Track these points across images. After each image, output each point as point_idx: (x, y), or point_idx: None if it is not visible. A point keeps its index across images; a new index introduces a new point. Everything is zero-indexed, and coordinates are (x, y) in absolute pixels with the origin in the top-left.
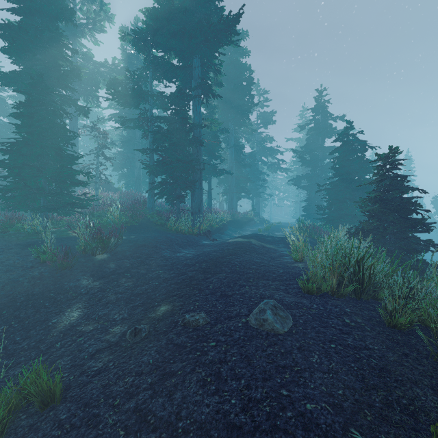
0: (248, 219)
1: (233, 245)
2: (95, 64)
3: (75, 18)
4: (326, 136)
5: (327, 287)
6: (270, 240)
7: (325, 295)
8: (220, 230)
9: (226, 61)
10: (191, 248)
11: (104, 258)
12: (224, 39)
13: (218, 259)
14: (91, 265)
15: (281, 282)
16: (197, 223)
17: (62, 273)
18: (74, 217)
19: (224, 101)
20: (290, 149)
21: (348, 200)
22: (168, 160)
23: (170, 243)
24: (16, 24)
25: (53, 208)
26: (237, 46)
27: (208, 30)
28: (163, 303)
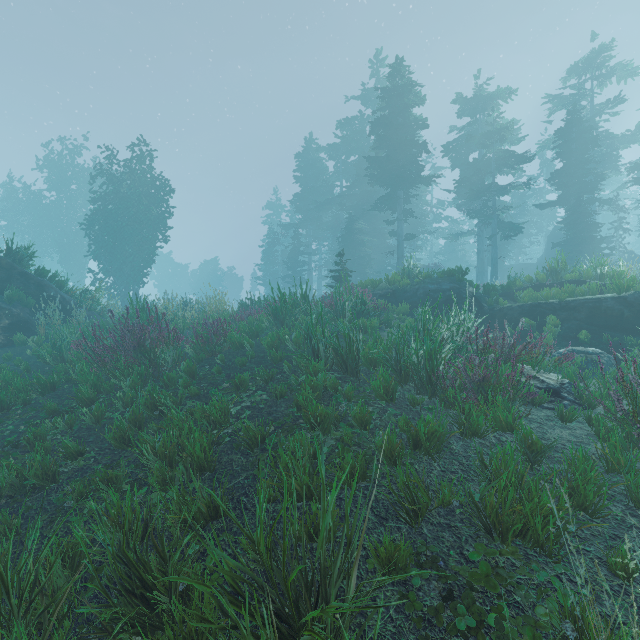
0: None
1: None
2: (614, 138)
3: (592, 105)
4: None
5: None
6: None
7: None
8: None
9: None
10: None
11: None
12: None
13: None
14: None
15: None
16: None
17: None
18: None
19: None
20: None
21: None
22: None
23: None
24: (541, 144)
25: None
26: None
27: None
28: None
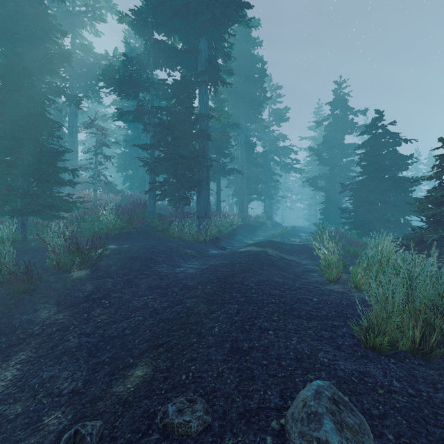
0: (260, 223)
1: (245, 256)
2: (95, 57)
3: (74, 8)
4: (346, 132)
5: (406, 343)
6: (289, 249)
7: (400, 353)
8: (230, 236)
9: (237, 52)
10: (195, 259)
11: (81, 276)
12: (235, 15)
13: (227, 279)
14: (61, 286)
15: (321, 322)
16: (203, 228)
17: (18, 299)
18: (62, 222)
19: (234, 95)
20: (304, 148)
21: (378, 202)
22: (170, 156)
23: (170, 254)
24: None
25: (28, 212)
26: (250, 26)
27: (216, 4)
28: (142, 361)
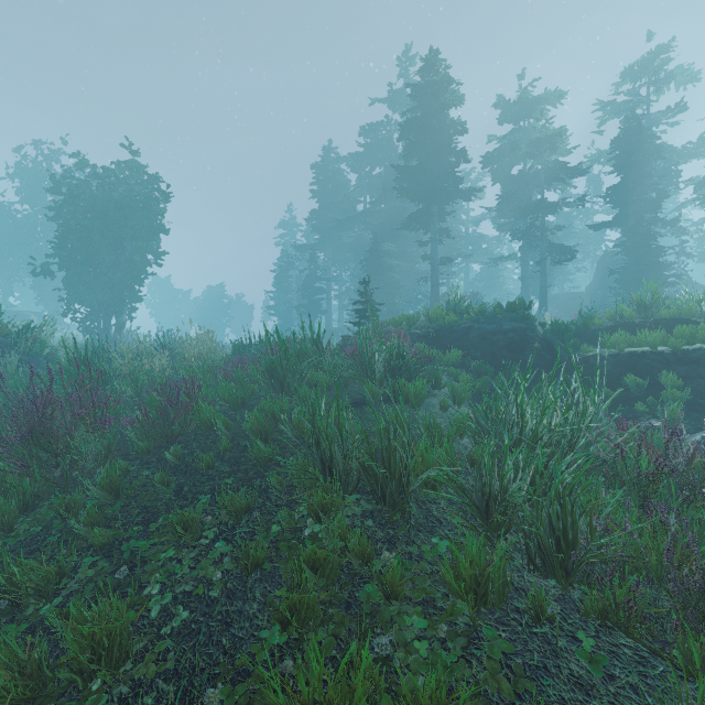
0: None
1: None
2: (673, 151)
3: (648, 114)
4: None
5: None
6: None
7: None
8: None
9: None
10: None
11: None
12: None
13: None
14: None
15: None
16: None
17: None
18: None
19: None
20: None
21: None
22: None
23: None
24: (591, 157)
25: None
26: None
27: None
28: None
